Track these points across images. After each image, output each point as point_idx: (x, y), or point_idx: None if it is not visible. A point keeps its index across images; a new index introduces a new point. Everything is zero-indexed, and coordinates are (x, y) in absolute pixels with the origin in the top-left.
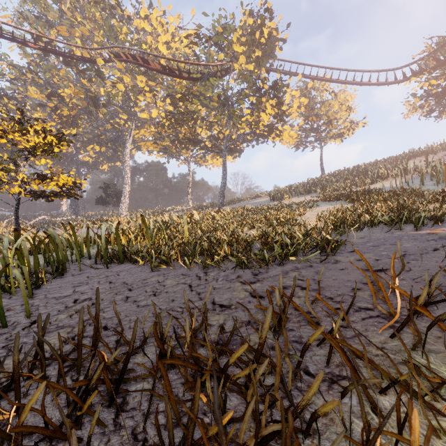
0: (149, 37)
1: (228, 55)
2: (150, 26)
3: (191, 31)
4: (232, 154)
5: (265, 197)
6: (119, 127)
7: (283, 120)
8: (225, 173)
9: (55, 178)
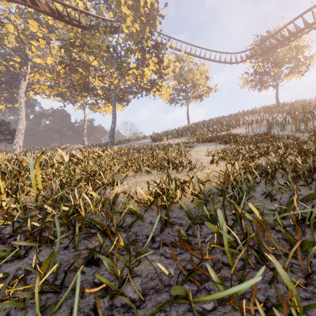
0: None
1: (117, 14)
2: None
3: None
4: (121, 103)
5: (148, 139)
6: (14, 70)
7: (163, 77)
8: (114, 117)
9: None
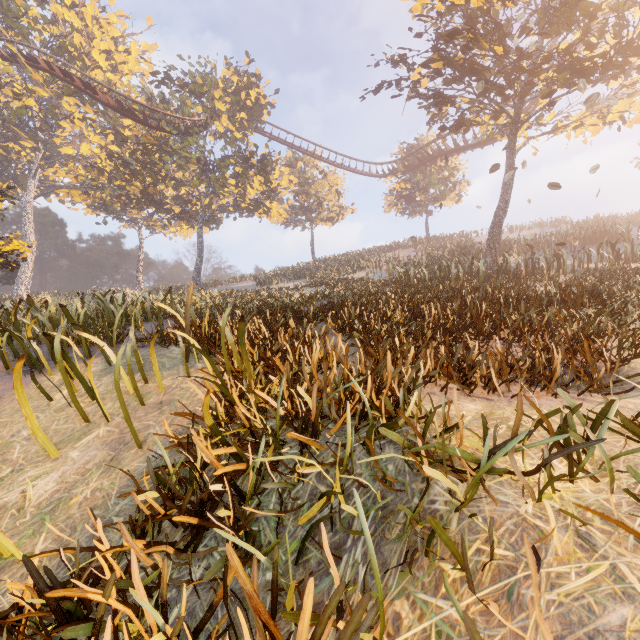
0: (76, 34)
1: (209, 110)
2: (80, 22)
3: (146, 44)
4: (208, 225)
5: (250, 281)
6: (7, 154)
7: (272, 197)
8: (202, 249)
9: (1, 242)
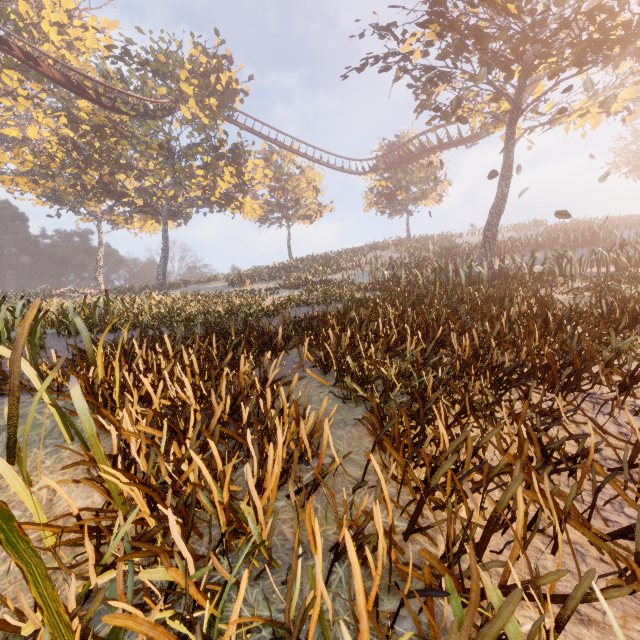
0: (22, 2)
1: (174, 92)
2: None
3: (106, 20)
4: (175, 220)
5: (222, 282)
6: None
7: (245, 191)
8: (167, 246)
9: None
